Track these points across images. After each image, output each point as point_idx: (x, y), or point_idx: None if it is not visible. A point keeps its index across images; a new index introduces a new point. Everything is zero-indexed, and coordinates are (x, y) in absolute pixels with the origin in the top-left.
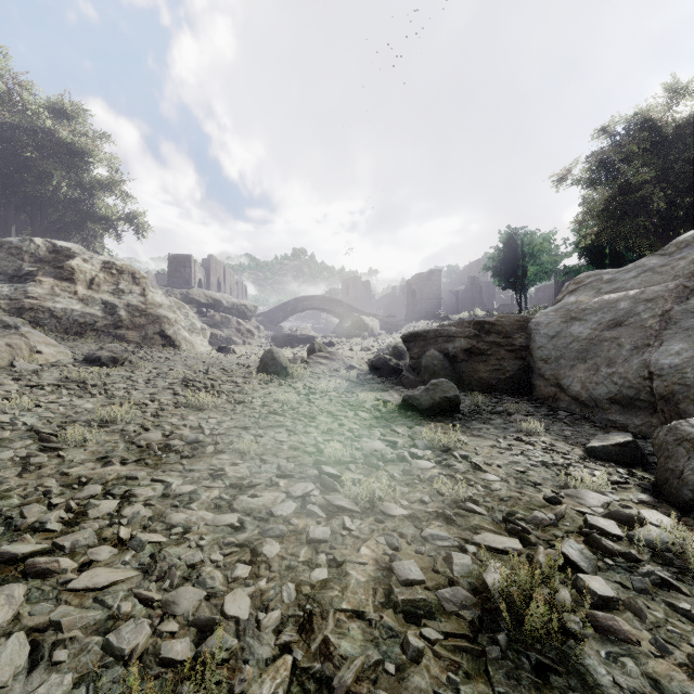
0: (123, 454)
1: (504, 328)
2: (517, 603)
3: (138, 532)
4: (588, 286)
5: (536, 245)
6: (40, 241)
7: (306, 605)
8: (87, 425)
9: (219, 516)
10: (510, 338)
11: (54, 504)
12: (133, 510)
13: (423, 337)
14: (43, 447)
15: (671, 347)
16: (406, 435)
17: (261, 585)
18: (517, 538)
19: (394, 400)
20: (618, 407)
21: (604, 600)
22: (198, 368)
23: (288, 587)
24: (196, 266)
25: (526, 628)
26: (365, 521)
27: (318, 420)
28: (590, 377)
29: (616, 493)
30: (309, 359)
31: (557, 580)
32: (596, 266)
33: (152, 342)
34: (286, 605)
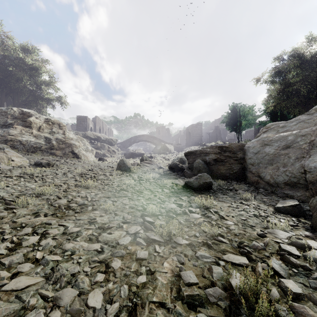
0: (46, 211)
1: (233, 149)
2: (250, 298)
3: (46, 255)
4: (272, 129)
5: (246, 111)
6: (16, 109)
7: (133, 299)
8: (30, 196)
9: (91, 245)
10: (235, 154)
11: (5, 239)
12: (46, 241)
13: (194, 153)
14: (6, 207)
15: (315, 158)
16: (186, 201)
17: (110, 286)
18: (245, 256)
19: (180, 183)
20: (289, 187)
21: (296, 295)
22: (89, 168)
23: (124, 287)
24: (89, 121)
25: (256, 315)
26: (166, 247)
27: (144, 193)
28: (274, 172)
29: (293, 231)
30: (141, 164)
31: (270, 283)
32: (274, 121)
33: (68, 156)
34: (122, 299)
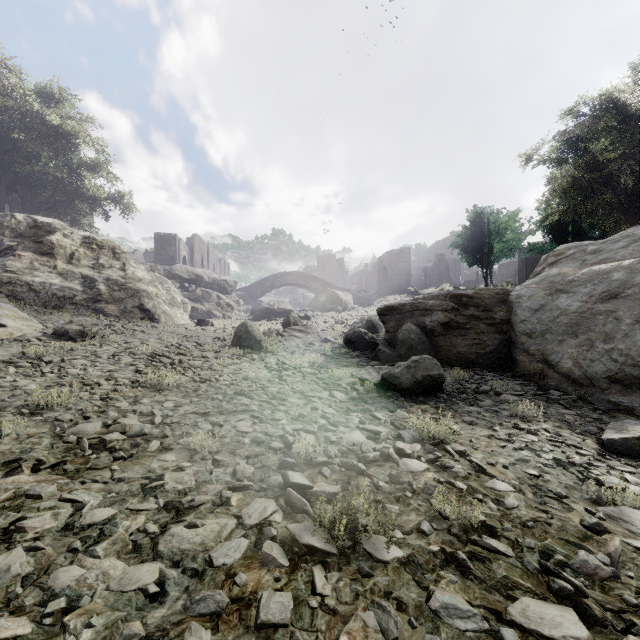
0: (41, 455)
1: (484, 300)
2: None
3: None
4: (570, 258)
5: (502, 223)
6: (21, 216)
7: None
8: (16, 413)
9: (132, 570)
10: (489, 312)
11: None
12: (6, 561)
13: (399, 311)
14: None
15: None
16: (388, 422)
17: None
18: (571, 606)
19: (371, 378)
20: (619, 387)
21: None
22: (172, 341)
23: None
24: (181, 244)
25: None
26: (345, 572)
27: (288, 402)
28: (583, 354)
29: None
30: (284, 332)
31: None
32: (560, 243)
33: (131, 315)
34: None
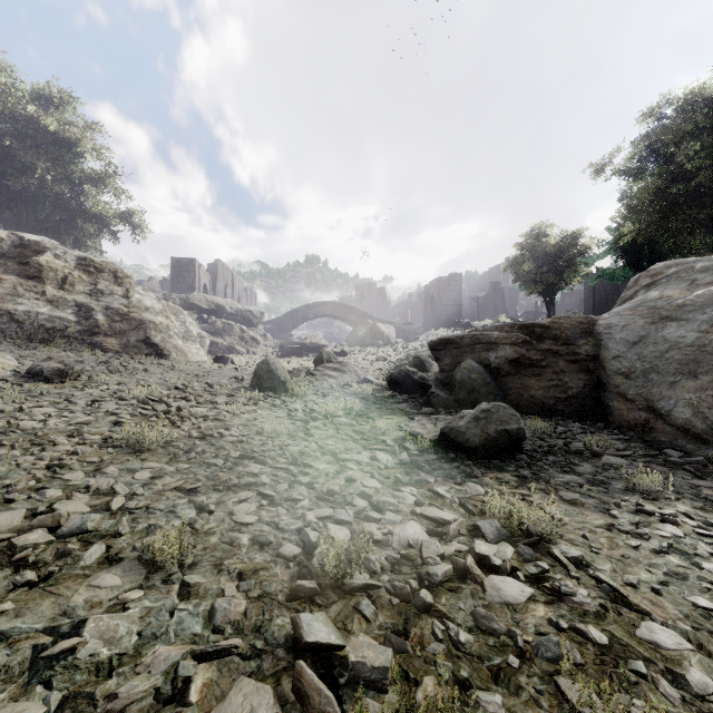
0: None
1: (564, 331)
2: None
3: None
4: (673, 278)
5: (567, 245)
6: (5, 233)
7: None
8: None
9: None
10: (571, 345)
11: None
12: None
13: (456, 344)
14: None
15: None
16: (456, 502)
17: None
18: None
19: (426, 433)
20: None
21: None
22: (177, 382)
23: None
24: (201, 270)
25: None
26: None
27: (314, 468)
28: (707, 400)
29: None
30: (316, 371)
31: None
32: (634, 268)
33: (135, 350)
34: None
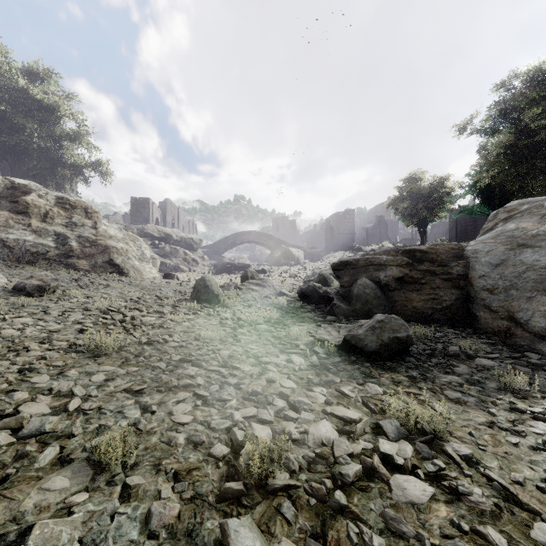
0: None
1: (439, 256)
2: None
3: None
4: (526, 213)
5: (436, 187)
6: None
7: None
8: None
9: None
10: (445, 267)
11: None
12: None
13: (353, 266)
14: None
15: None
16: (359, 401)
17: None
18: None
19: (332, 339)
20: None
21: None
22: (133, 295)
23: None
24: (154, 207)
25: None
26: None
27: (241, 370)
28: None
29: None
30: (242, 286)
31: None
32: (488, 205)
33: (101, 269)
34: None
